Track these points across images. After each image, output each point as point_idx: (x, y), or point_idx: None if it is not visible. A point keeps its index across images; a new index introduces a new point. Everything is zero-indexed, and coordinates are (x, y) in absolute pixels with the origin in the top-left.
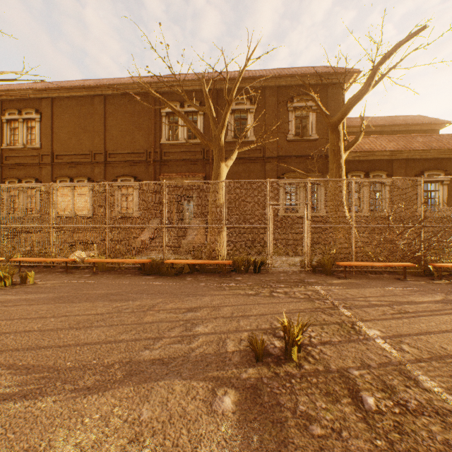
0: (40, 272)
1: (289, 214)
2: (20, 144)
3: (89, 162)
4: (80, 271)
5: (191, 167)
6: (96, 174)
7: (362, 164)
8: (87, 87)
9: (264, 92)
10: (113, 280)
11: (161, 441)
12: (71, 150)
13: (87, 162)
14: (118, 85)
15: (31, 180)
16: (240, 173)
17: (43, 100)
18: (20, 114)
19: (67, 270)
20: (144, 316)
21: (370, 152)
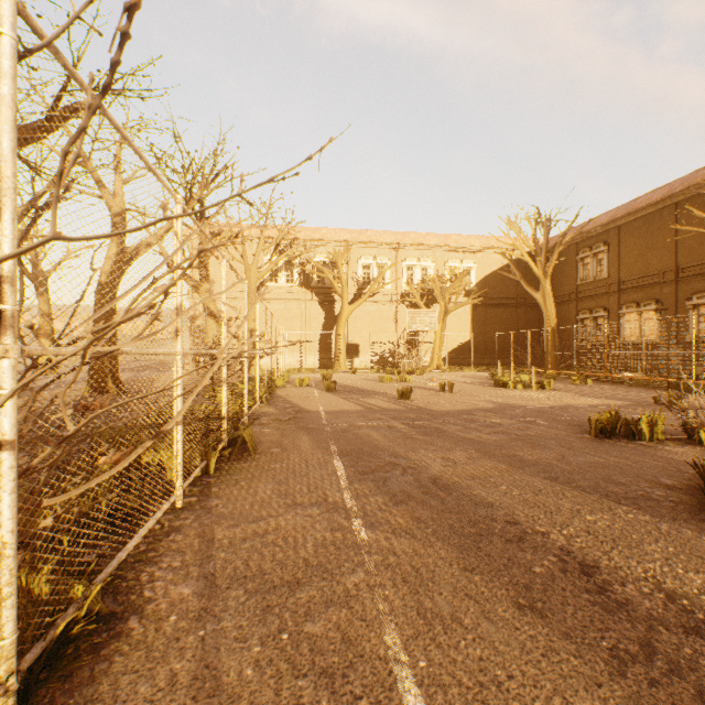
0: (596, 383)
1: None
2: (590, 278)
3: (655, 283)
4: (621, 385)
5: None
6: (664, 294)
7: None
8: (651, 204)
9: None
10: (637, 389)
11: (604, 402)
12: (636, 273)
13: (653, 284)
14: (690, 187)
15: (599, 310)
16: None
17: (609, 231)
18: (589, 250)
19: (612, 382)
20: (631, 396)
21: None
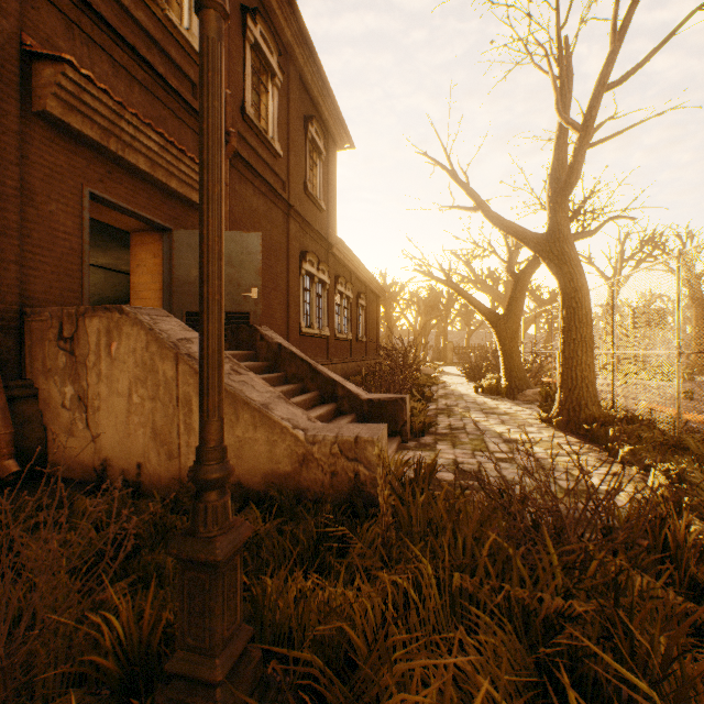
0: None
1: (310, 330)
2: None
3: None
4: None
5: (166, 116)
6: None
7: (341, 269)
8: None
9: (287, 63)
10: None
11: None
12: None
13: None
14: None
15: None
16: (261, 217)
17: None
18: None
19: None
20: None
21: (352, 258)
